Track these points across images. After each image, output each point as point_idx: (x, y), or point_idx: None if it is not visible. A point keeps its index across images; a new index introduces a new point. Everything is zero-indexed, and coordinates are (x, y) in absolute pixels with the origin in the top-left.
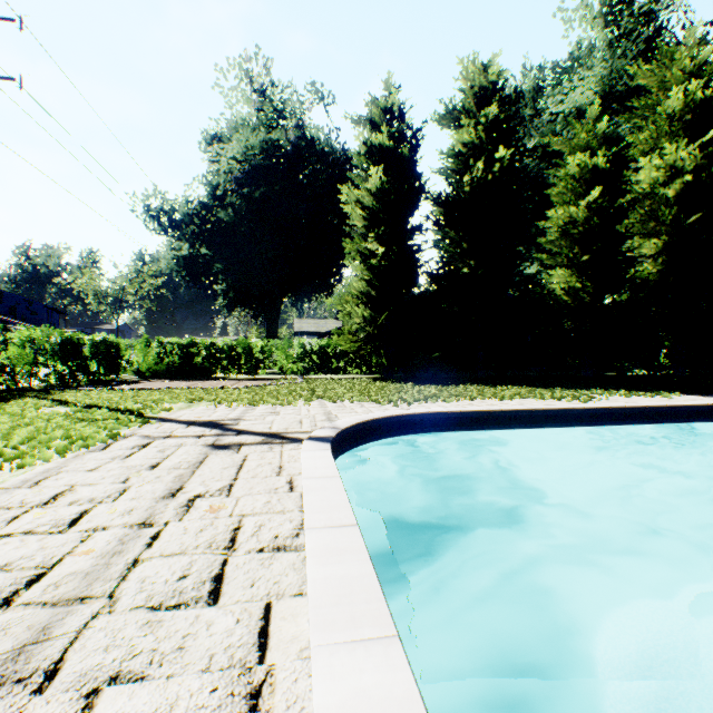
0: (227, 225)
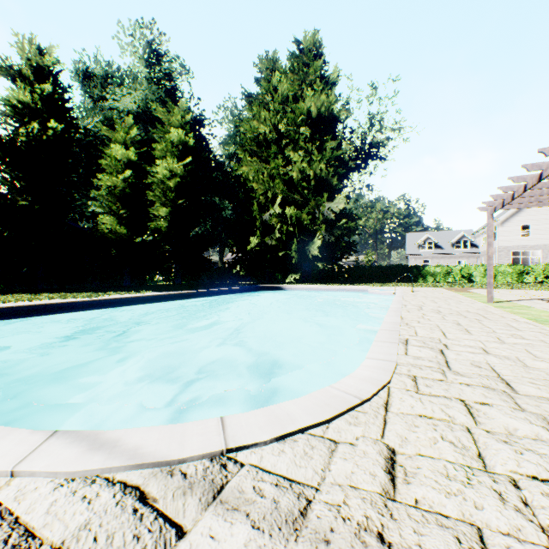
0: None
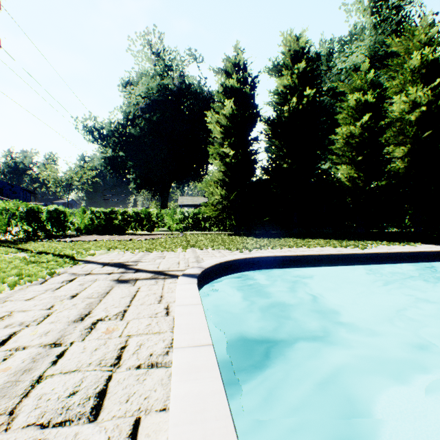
0: (136, 137)
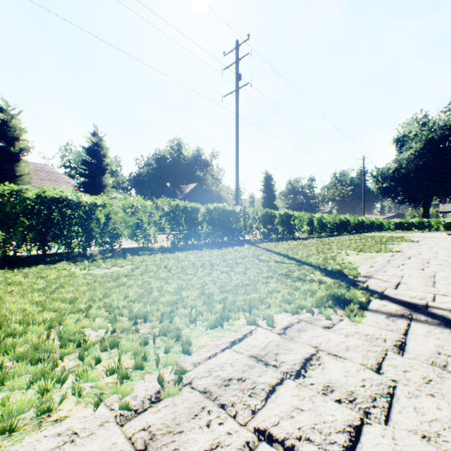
0: (405, 176)
